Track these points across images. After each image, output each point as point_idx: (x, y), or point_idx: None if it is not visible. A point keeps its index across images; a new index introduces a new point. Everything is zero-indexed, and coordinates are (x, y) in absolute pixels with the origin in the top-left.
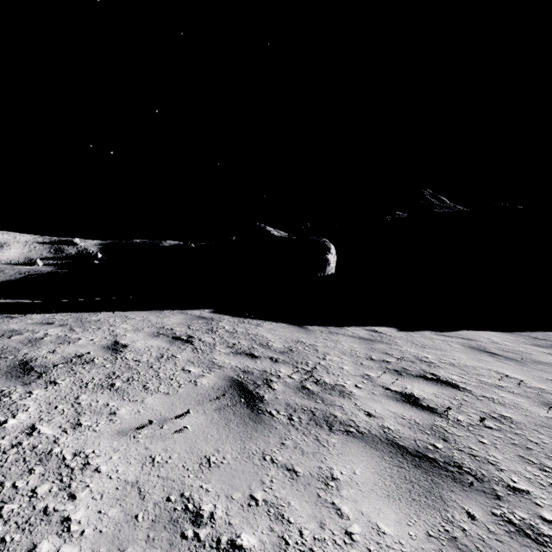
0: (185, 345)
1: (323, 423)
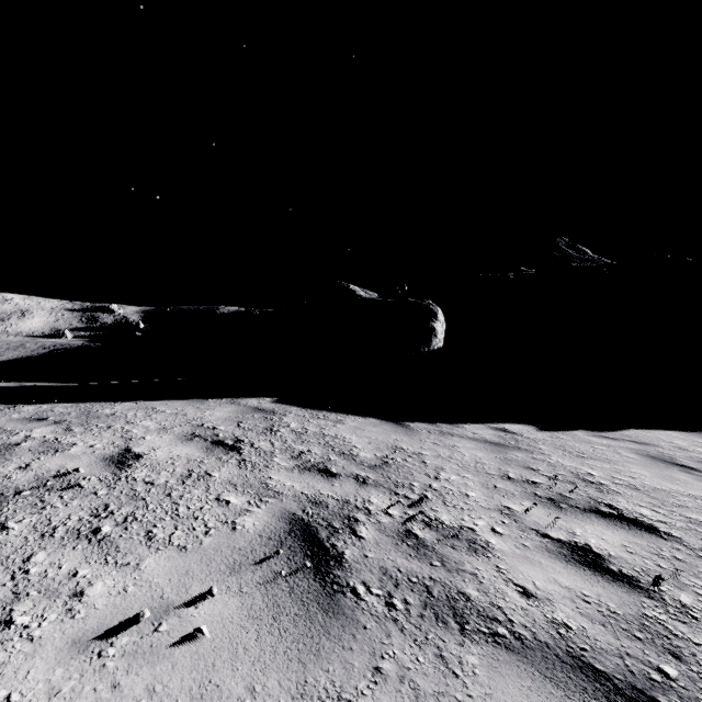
0: (229, 454)
1: (449, 613)
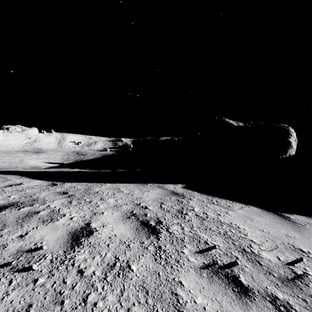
0: (149, 239)
1: None
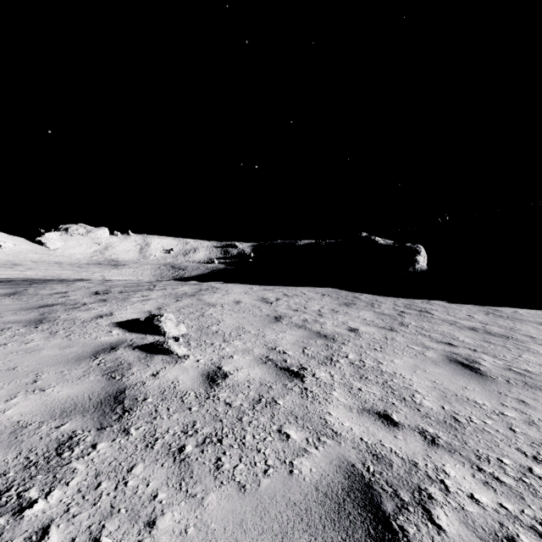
0: (328, 296)
1: (366, 309)
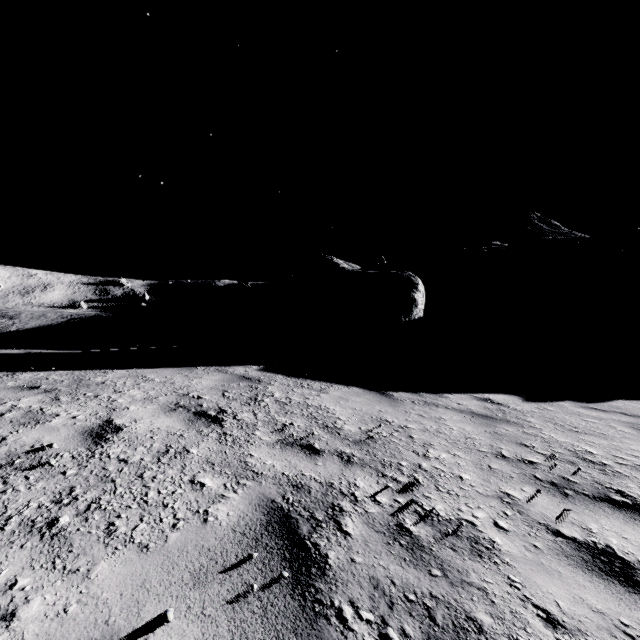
0: (210, 427)
1: None
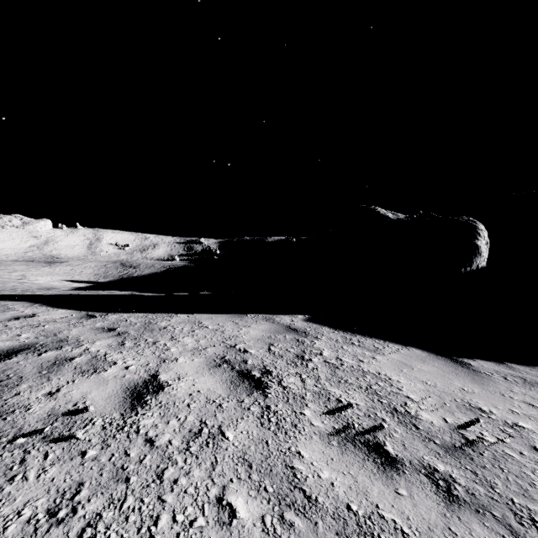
0: (252, 396)
1: None
